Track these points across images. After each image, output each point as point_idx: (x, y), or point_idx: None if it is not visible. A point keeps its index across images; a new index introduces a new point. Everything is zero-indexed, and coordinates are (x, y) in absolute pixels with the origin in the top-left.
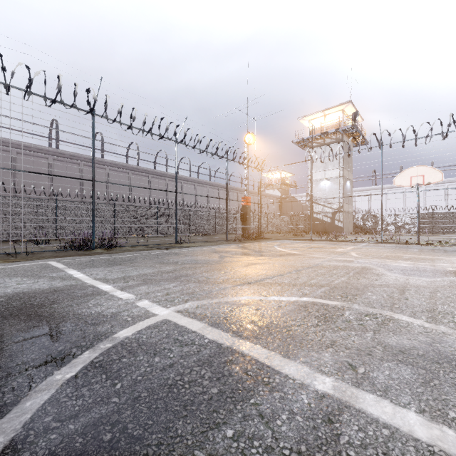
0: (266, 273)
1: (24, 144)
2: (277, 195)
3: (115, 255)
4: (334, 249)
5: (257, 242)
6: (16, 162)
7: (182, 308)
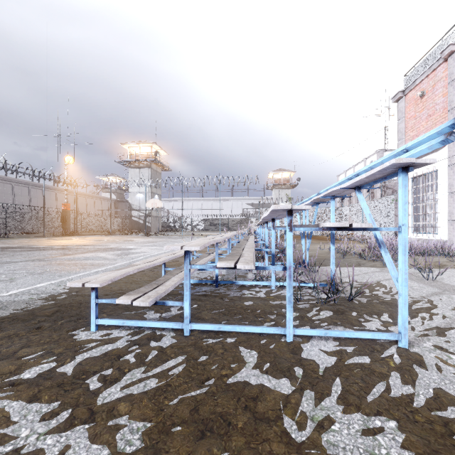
0: (46, 242)
1: None
2: (112, 198)
3: None
4: (103, 238)
5: (67, 236)
6: None
7: (11, 245)
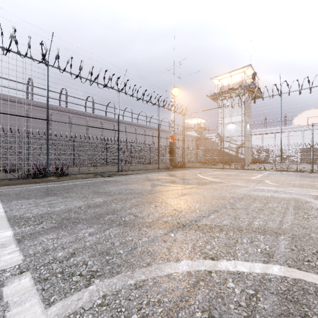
0: (199, 207)
1: (6, 96)
2: (195, 135)
3: (60, 183)
4: (248, 177)
5: (182, 170)
6: (0, 109)
7: (73, 310)
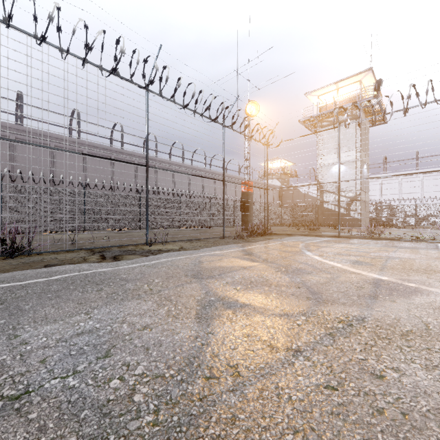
0: None
1: None
2: (277, 185)
3: None
4: (439, 263)
5: (268, 241)
6: None
7: None
